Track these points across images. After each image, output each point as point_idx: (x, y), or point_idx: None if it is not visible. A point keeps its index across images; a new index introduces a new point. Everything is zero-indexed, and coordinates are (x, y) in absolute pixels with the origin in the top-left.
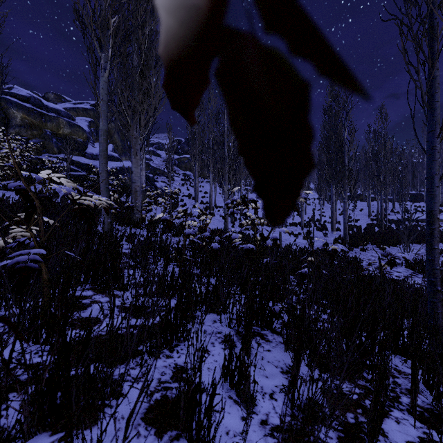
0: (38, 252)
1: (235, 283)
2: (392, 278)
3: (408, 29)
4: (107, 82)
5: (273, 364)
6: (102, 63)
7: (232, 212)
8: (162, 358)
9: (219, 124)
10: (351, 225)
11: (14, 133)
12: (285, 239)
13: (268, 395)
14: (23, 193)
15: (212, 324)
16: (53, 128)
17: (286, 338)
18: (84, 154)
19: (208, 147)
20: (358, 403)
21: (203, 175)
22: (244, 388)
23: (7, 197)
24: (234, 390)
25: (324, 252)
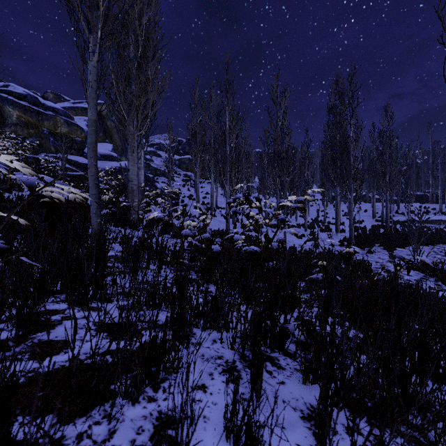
0: None
1: (239, 295)
2: (409, 283)
3: None
4: (96, 67)
5: (289, 405)
6: (91, 46)
7: (235, 211)
8: (141, 402)
9: (220, 122)
10: (355, 226)
11: (10, 132)
12: (289, 240)
13: None
14: None
15: (211, 345)
16: (50, 127)
17: (305, 367)
18: (82, 154)
19: (209, 147)
20: None
21: (205, 176)
22: None
23: None
24: None
25: (330, 255)
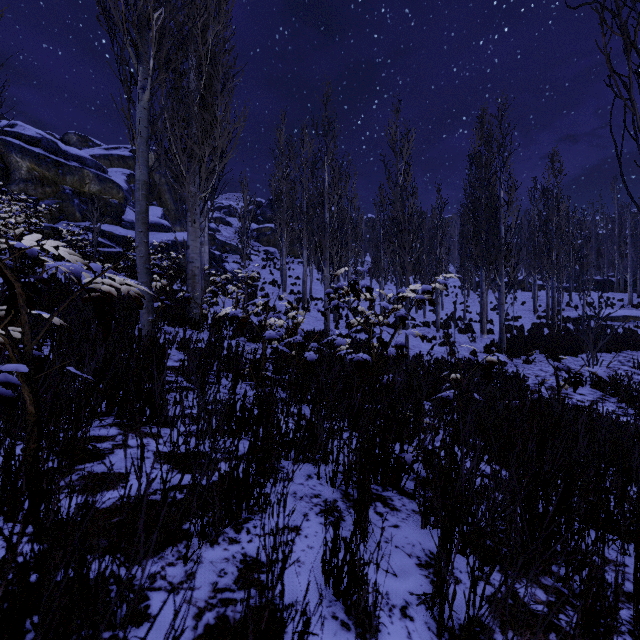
0: (14, 369)
1: (342, 416)
2: (577, 405)
3: (613, 16)
4: (147, 109)
5: (403, 551)
6: (140, 80)
7: (337, 305)
8: (222, 543)
9: (316, 178)
10: (508, 325)
11: (18, 192)
12: (413, 345)
13: (398, 610)
14: (4, 274)
15: (306, 481)
16: (75, 184)
17: (424, 506)
18: (119, 222)
19: (301, 212)
20: (549, 621)
21: (294, 253)
22: (359, 601)
23: (3, 284)
24: (342, 601)
25: (471, 366)
